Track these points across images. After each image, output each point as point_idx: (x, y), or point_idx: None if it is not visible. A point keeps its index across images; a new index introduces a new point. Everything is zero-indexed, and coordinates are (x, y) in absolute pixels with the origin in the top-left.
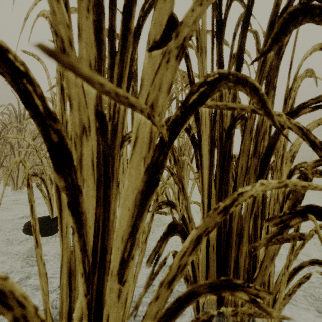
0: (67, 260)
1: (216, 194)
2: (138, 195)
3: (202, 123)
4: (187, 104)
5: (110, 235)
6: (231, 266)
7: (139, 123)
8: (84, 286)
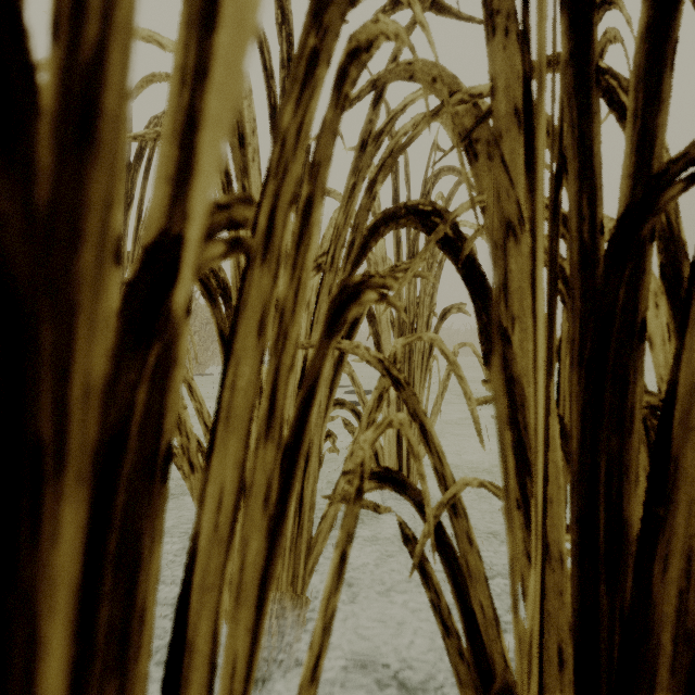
0: None
1: (570, 463)
2: None
3: (538, 186)
4: None
5: None
6: None
7: None
8: None
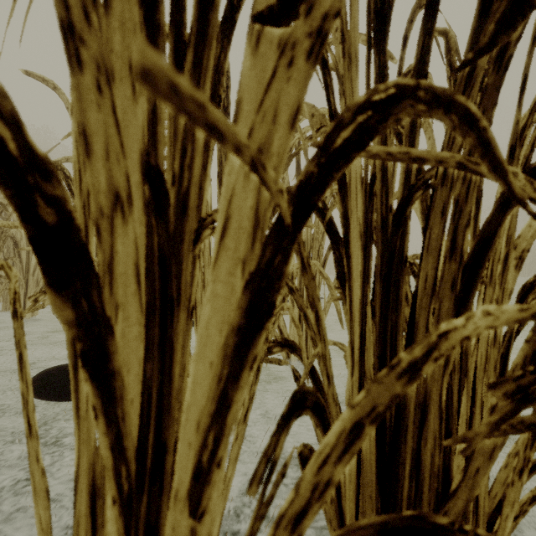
0: (87, 466)
1: (375, 329)
2: (229, 337)
3: (350, 195)
4: (332, 148)
5: (174, 417)
6: (406, 464)
7: (231, 188)
8: (120, 523)
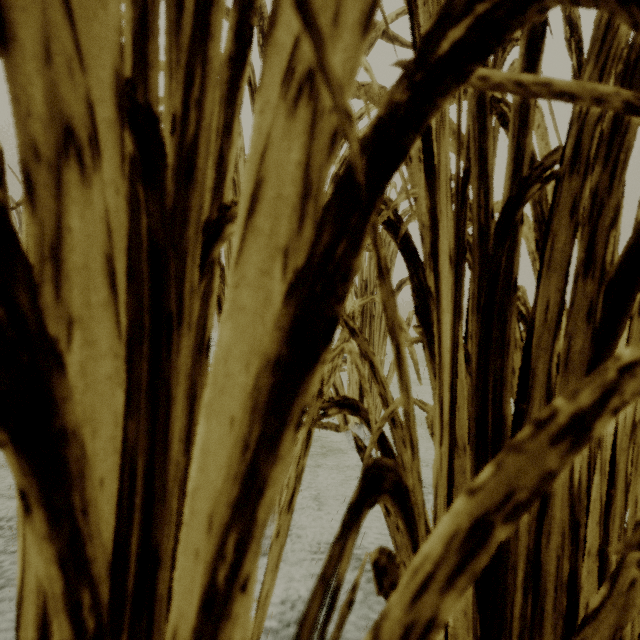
0: (34, 585)
1: (471, 381)
2: (262, 375)
3: (439, 187)
4: (433, 57)
5: (171, 508)
6: (517, 570)
7: (265, 132)
8: None
